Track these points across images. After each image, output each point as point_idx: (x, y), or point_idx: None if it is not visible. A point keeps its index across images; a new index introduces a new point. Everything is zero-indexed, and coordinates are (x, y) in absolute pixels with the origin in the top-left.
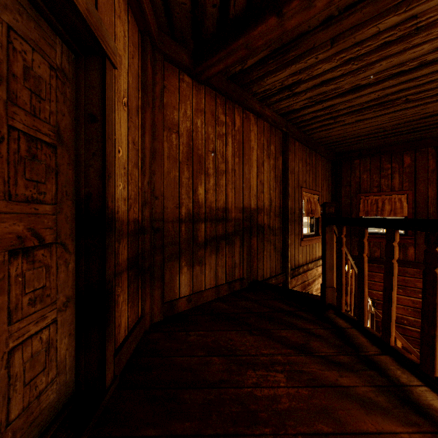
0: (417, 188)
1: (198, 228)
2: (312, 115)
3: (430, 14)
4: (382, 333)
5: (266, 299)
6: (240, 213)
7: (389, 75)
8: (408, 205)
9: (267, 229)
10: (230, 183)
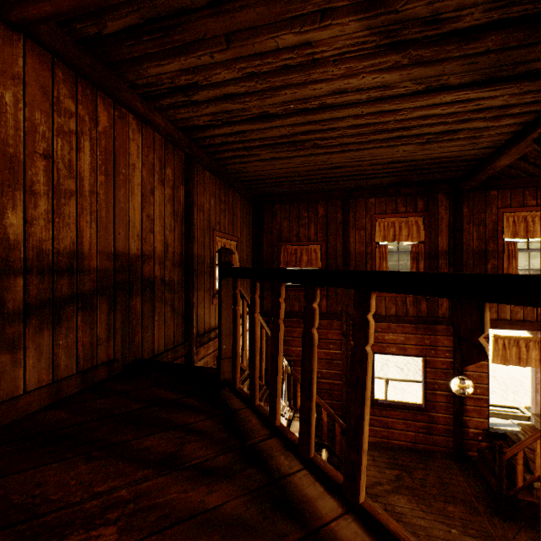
0: (328, 239)
1: (7, 287)
2: (222, 139)
3: (323, 46)
4: (270, 412)
5: (144, 387)
6: (109, 260)
7: (295, 110)
8: (322, 256)
9: (161, 284)
10: (87, 212)
